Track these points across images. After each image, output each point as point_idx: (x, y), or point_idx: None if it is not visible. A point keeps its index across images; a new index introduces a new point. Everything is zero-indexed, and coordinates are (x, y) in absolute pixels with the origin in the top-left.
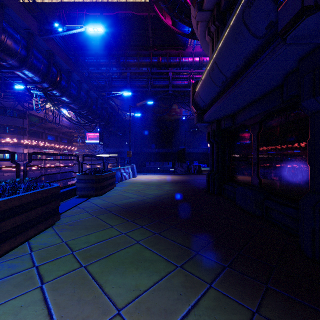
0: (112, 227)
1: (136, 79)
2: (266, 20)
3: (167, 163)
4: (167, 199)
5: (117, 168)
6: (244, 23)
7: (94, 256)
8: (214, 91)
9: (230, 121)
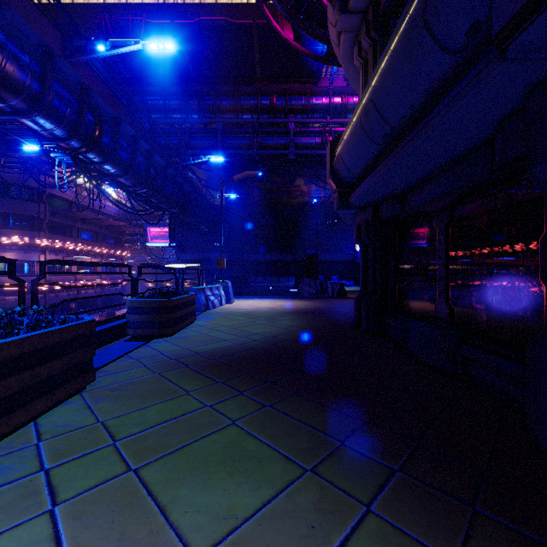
0: (188, 393)
1: (233, 135)
2: (467, 20)
3: (285, 279)
4: (286, 342)
5: (200, 287)
6: (426, 27)
7: (153, 450)
8: (369, 152)
9: (397, 206)
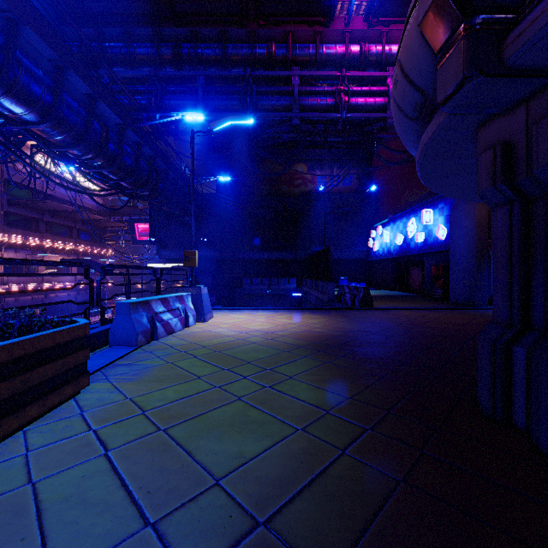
0: None
1: (220, 95)
2: None
3: (286, 280)
4: None
5: (137, 300)
6: None
7: None
8: None
9: None
